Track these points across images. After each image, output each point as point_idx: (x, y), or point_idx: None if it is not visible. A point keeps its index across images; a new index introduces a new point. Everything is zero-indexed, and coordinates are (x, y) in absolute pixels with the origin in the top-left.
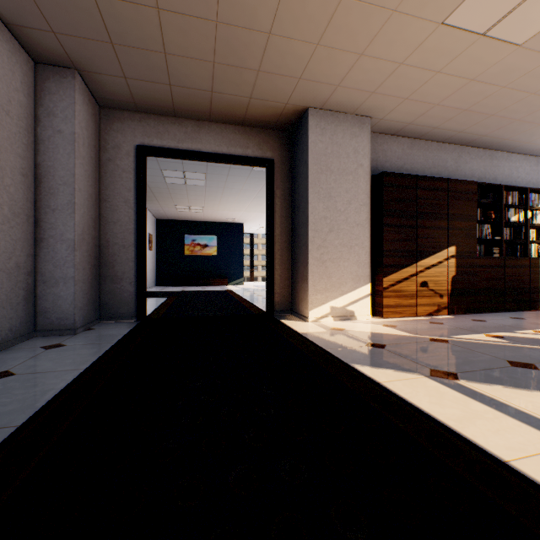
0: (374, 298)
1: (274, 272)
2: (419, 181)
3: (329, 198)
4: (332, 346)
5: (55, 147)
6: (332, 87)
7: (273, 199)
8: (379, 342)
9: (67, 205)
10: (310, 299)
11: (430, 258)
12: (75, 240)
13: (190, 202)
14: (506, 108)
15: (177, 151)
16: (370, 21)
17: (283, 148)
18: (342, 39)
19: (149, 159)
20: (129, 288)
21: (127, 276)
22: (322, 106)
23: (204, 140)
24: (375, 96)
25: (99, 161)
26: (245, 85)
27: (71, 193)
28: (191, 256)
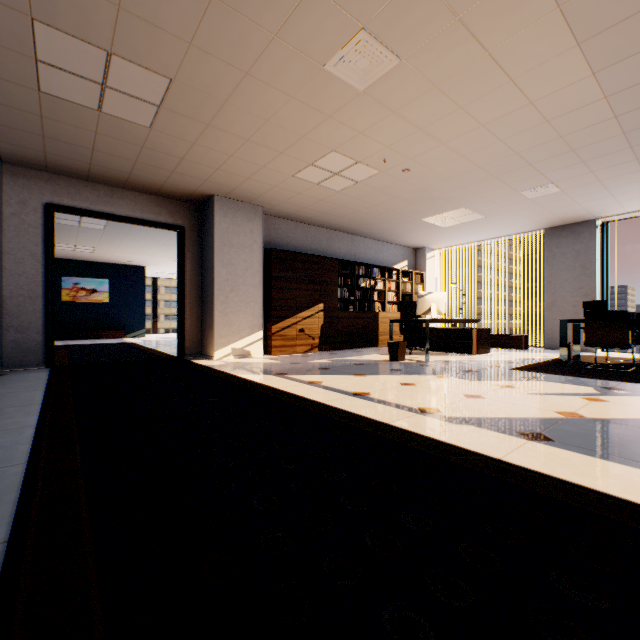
0: (267, 341)
1: (185, 322)
2: (299, 256)
3: (231, 265)
4: (227, 369)
5: None
6: (231, 188)
7: (185, 260)
8: (258, 366)
9: None
10: (216, 343)
11: (306, 312)
12: None
13: (78, 242)
14: (348, 215)
15: (90, 212)
16: (251, 167)
17: (194, 218)
18: (235, 170)
19: None
20: (37, 338)
21: (35, 326)
22: (225, 196)
23: (118, 204)
24: (263, 197)
25: (1, 214)
26: (162, 176)
27: None
28: (73, 303)
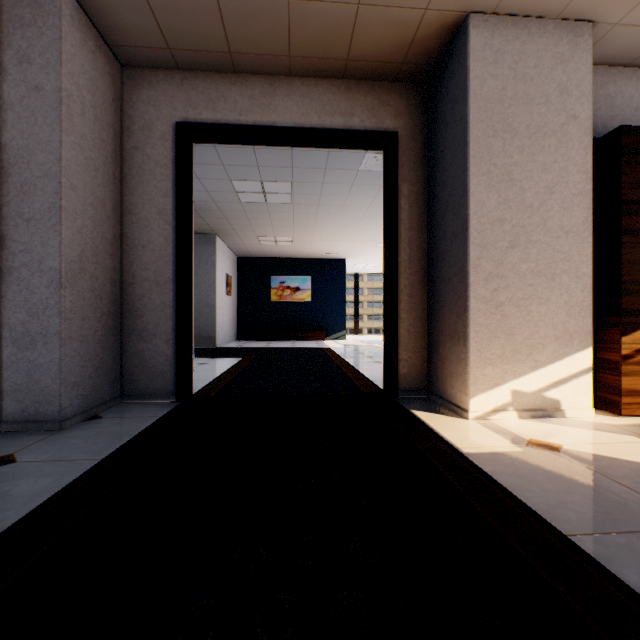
0: (595, 374)
1: (398, 325)
2: None
3: (509, 183)
4: (573, 518)
5: (30, 114)
6: None
7: (396, 200)
8: None
9: (48, 211)
10: (472, 377)
11: None
12: (61, 269)
13: (275, 231)
14: None
15: (238, 127)
16: None
17: (414, 113)
18: None
19: (212, 164)
20: (165, 350)
21: (163, 330)
22: (497, 5)
23: (281, 107)
24: None
25: (120, 151)
26: None
27: (55, 191)
28: (280, 303)
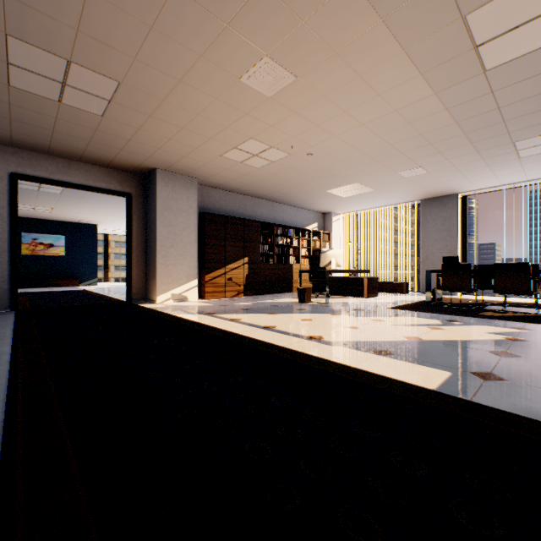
0: (201, 288)
1: (132, 273)
2: (227, 219)
3: (171, 226)
4: (166, 310)
5: None
6: (171, 163)
7: (132, 221)
8: (193, 308)
9: None
10: (158, 289)
11: (234, 264)
12: None
13: (37, 203)
14: (268, 187)
15: (50, 181)
16: (186, 148)
17: (140, 187)
18: (173, 150)
19: None
20: (3, 286)
21: (1, 276)
22: (166, 169)
23: (74, 174)
24: (198, 171)
25: None
26: (112, 152)
27: None
28: (32, 256)
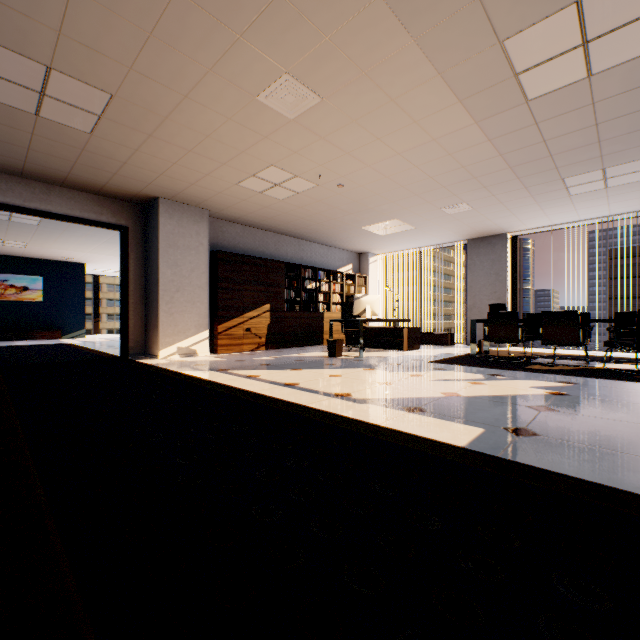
0: (213, 340)
1: (129, 322)
2: (245, 259)
3: (177, 267)
4: (171, 367)
5: None
6: (177, 192)
7: (128, 260)
8: (203, 364)
9: None
10: (161, 342)
11: (253, 312)
12: None
13: (7, 236)
14: (293, 221)
15: (24, 209)
16: (195, 175)
17: (138, 219)
18: (179, 176)
19: None
20: None
21: None
22: (171, 198)
23: (55, 202)
24: (209, 202)
25: None
26: (103, 177)
27: None
28: (1, 302)
